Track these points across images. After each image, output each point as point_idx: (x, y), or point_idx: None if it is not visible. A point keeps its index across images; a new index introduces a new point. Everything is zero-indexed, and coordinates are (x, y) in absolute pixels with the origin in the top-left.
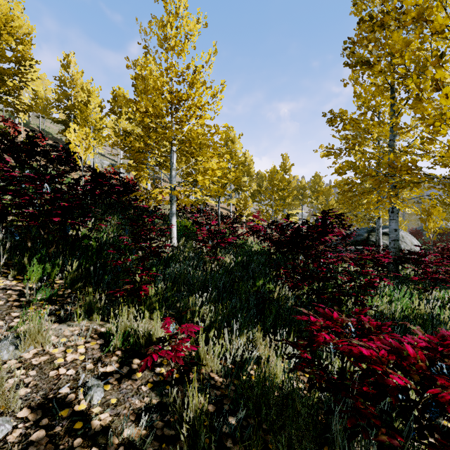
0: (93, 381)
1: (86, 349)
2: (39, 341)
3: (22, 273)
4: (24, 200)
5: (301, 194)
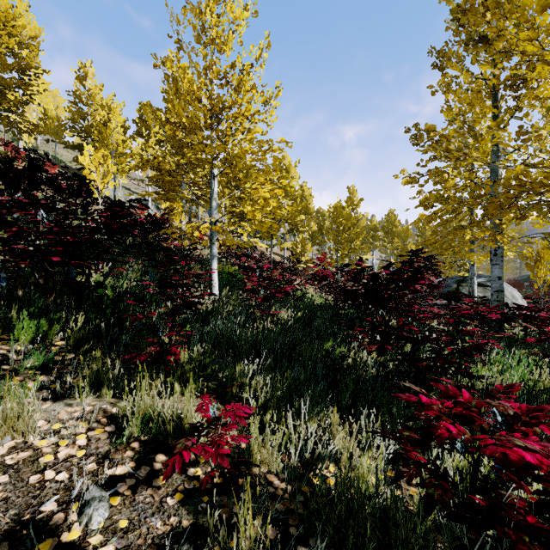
0: (94, 492)
1: (89, 439)
2: (19, 429)
3: (10, 332)
4: (11, 232)
5: (372, 236)
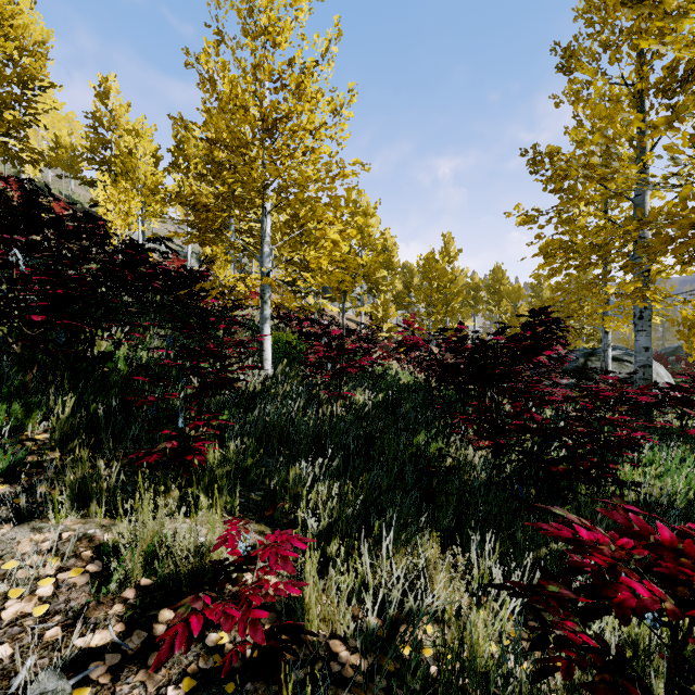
0: (46, 682)
1: (58, 586)
2: None
3: None
4: None
5: (474, 297)
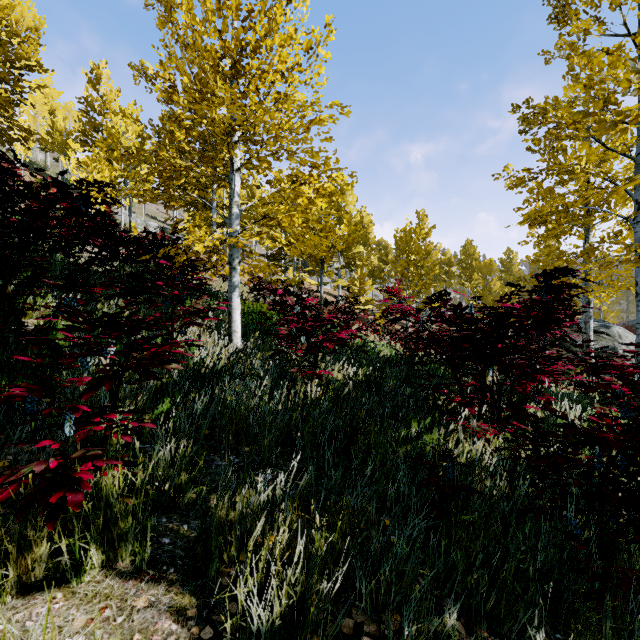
0: None
1: None
2: None
3: None
4: None
5: (446, 272)
